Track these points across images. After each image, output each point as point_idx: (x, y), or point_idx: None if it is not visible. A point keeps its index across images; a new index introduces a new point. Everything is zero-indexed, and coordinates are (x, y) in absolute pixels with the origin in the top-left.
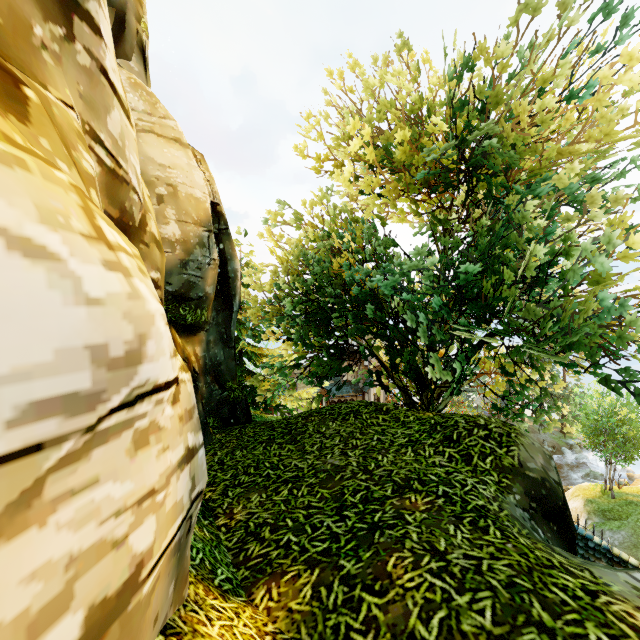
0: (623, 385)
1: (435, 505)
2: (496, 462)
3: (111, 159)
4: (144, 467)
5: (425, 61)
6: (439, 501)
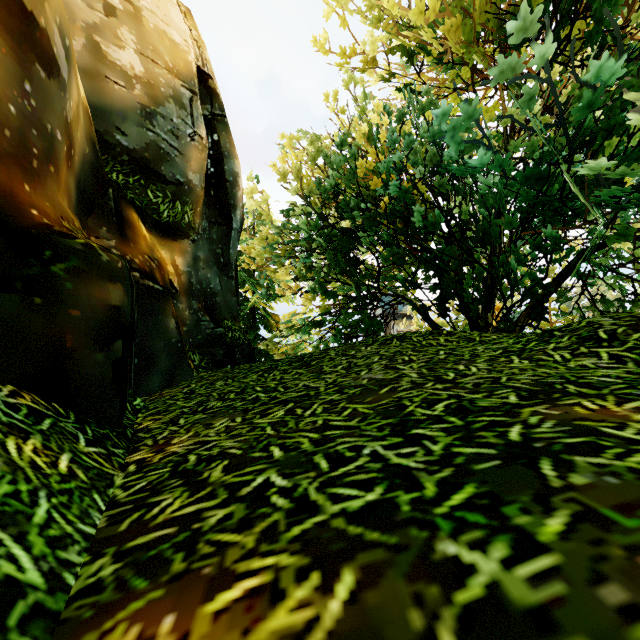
0: None
1: None
2: None
3: None
4: None
5: None
6: None
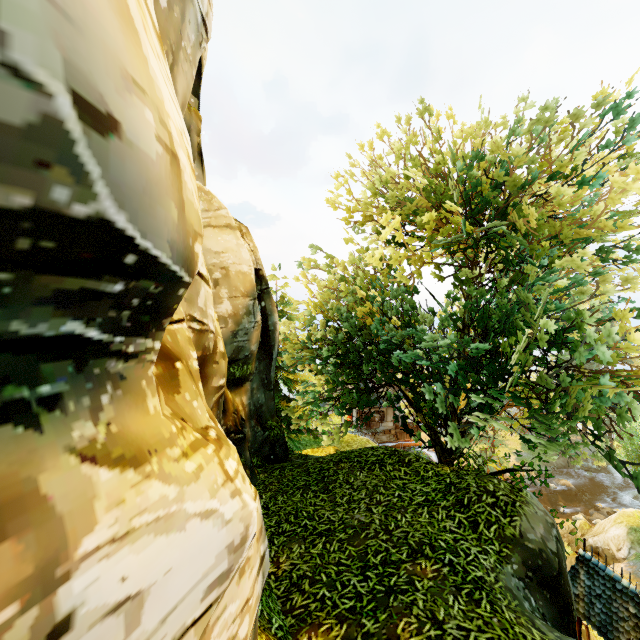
0: (623, 463)
1: (441, 573)
2: (499, 531)
3: (199, 324)
4: (243, 587)
5: (449, 118)
6: (444, 570)
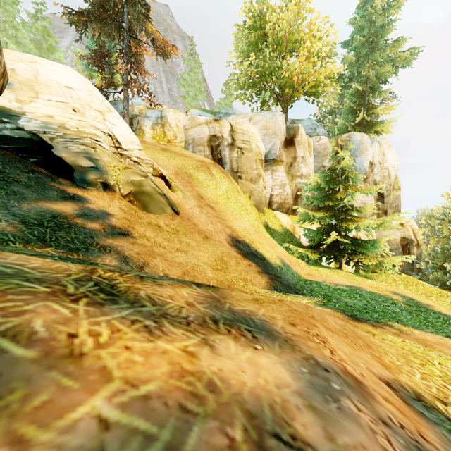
0: None
1: None
2: None
3: None
4: None
5: None
6: None
